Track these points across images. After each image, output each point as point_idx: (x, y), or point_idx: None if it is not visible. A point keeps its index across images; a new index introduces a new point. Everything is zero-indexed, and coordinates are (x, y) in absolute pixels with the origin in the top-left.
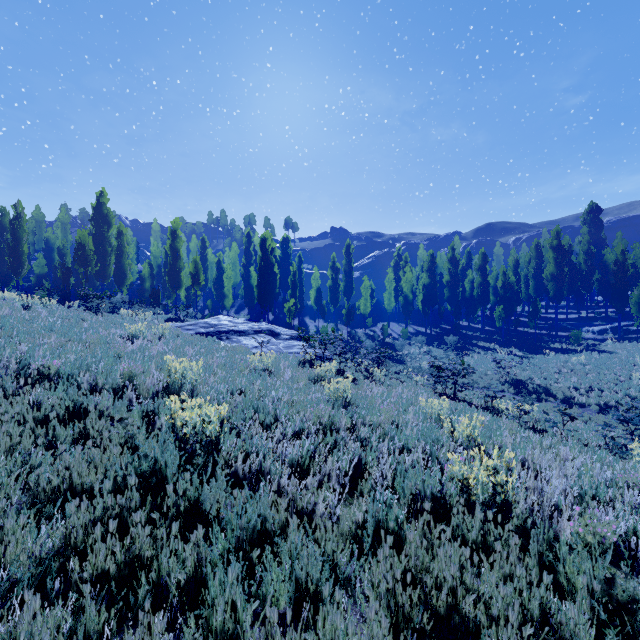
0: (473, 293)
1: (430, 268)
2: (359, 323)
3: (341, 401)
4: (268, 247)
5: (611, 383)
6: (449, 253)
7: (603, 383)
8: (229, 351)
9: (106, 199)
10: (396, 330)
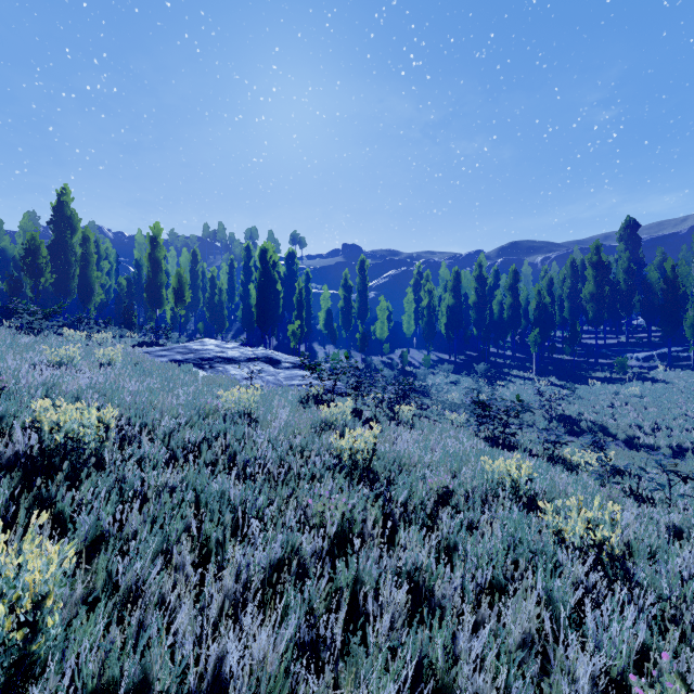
0: (503, 315)
1: (455, 287)
2: (375, 349)
3: (362, 469)
4: (269, 260)
5: (679, 419)
6: (476, 270)
7: (670, 420)
8: (200, 385)
9: (69, 198)
10: (416, 357)
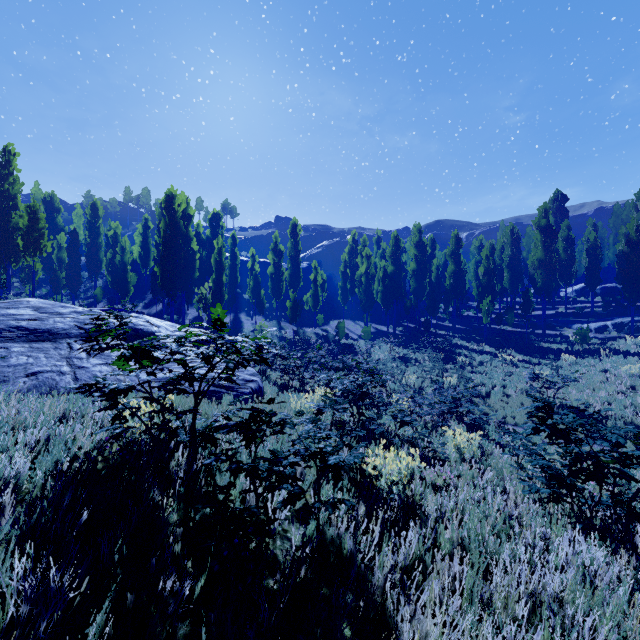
0: (445, 284)
1: (394, 253)
2: (308, 321)
3: None
4: (177, 208)
5: None
6: (415, 236)
7: None
8: None
9: None
10: (353, 329)
